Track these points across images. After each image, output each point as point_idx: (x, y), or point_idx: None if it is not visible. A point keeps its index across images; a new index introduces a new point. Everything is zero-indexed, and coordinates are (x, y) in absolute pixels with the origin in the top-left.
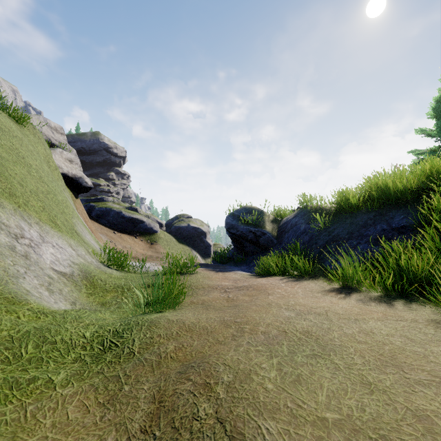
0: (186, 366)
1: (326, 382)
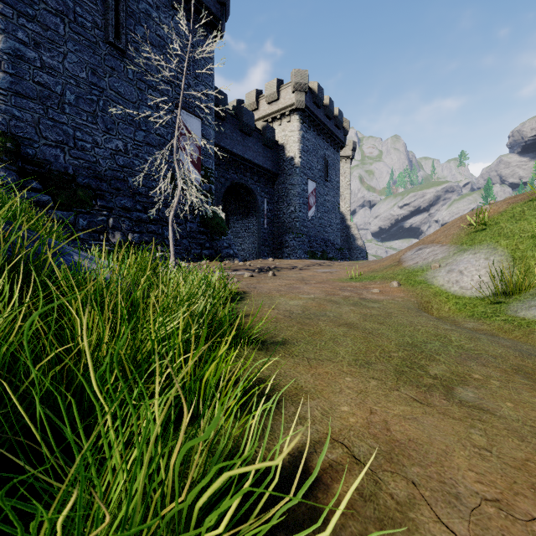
0: (533, 354)
1: (418, 334)
